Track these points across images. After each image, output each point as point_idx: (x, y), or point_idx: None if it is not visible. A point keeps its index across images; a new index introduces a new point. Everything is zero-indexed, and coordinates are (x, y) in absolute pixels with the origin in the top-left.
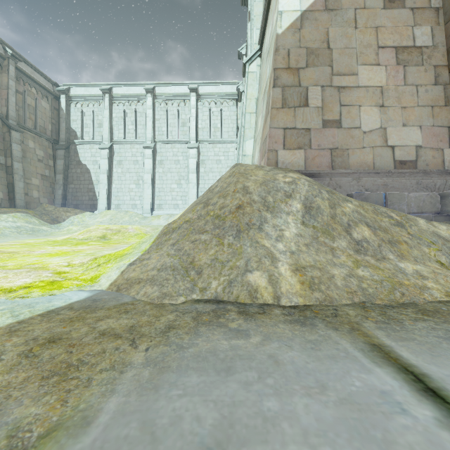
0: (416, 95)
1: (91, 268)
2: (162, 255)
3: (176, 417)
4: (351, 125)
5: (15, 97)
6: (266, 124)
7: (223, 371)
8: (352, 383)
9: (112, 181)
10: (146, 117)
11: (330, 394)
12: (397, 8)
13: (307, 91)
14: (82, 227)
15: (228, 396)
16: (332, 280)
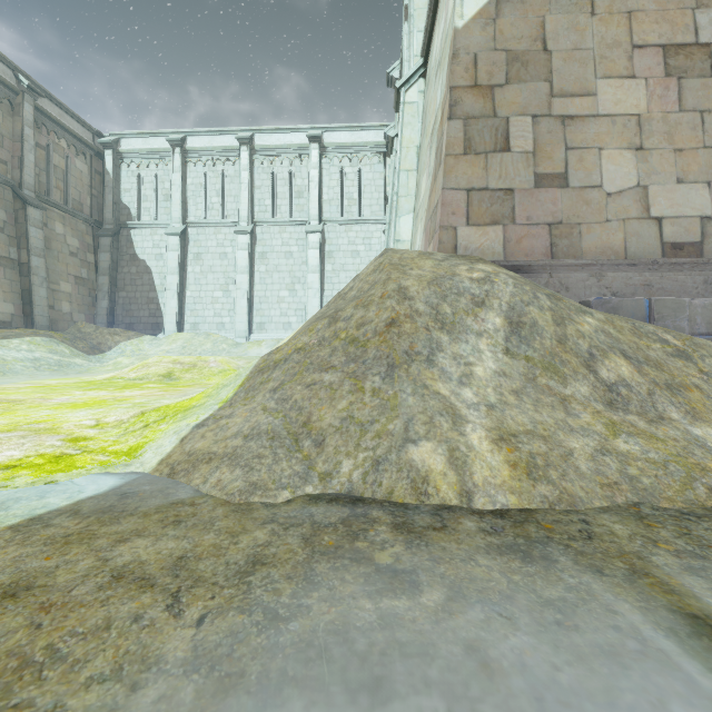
0: (701, 129)
1: (133, 432)
2: (253, 409)
3: None
4: (586, 182)
5: (33, 154)
6: (437, 184)
7: (365, 691)
8: None
9: (186, 287)
10: (240, 184)
11: None
12: None
13: (508, 124)
14: (137, 359)
15: None
16: (571, 460)
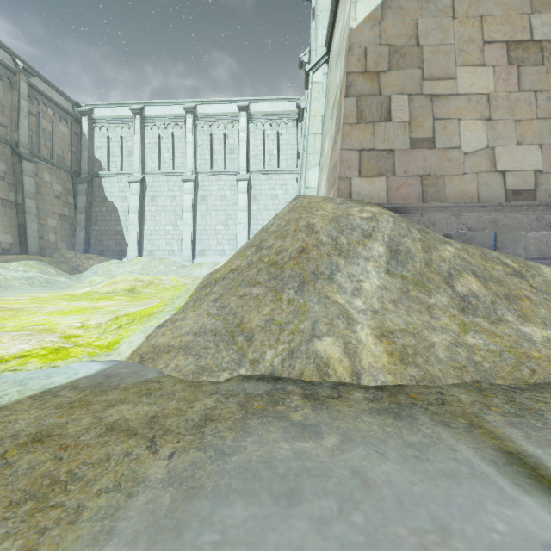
0: (535, 105)
1: (110, 331)
2: (200, 314)
3: None
4: (448, 144)
5: (27, 120)
6: (336, 146)
7: (284, 497)
8: (491, 526)
9: (145, 222)
10: (186, 143)
11: (458, 547)
12: None
13: (390, 101)
14: (107, 278)
15: (293, 548)
16: (432, 350)
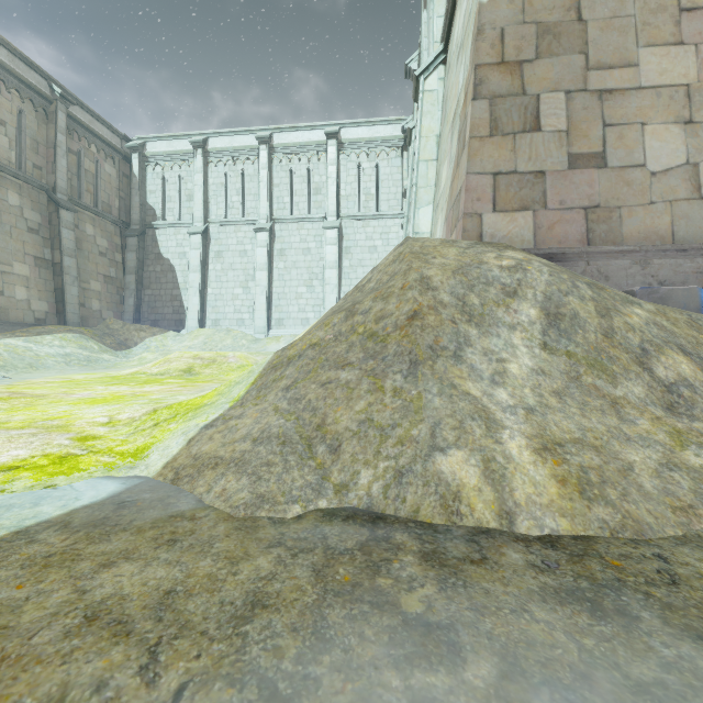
0: None
1: (142, 430)
2: (264, 409)
3: None
4: (627, 161)
5: (65, 159)
6: (460, 170)
7: None
8: None
9: (208, 284)
10: (259, 182)
11: None
12: None
13: (538, 102)
14: (161, 355)
15: None
16: (631, 476)
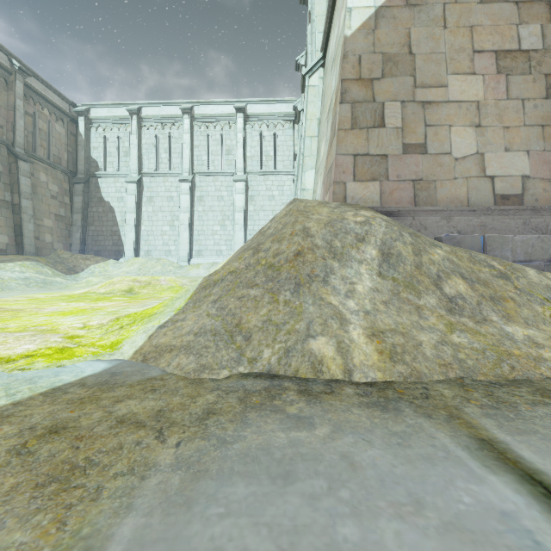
0: (522, 112)
1: (112, 331)
2: (200, 315)
3: (215, 550)
4: (440, 150)
5: (23, 120)
6: (332, 150)
7: (280, 478)
8: (459, 499)
9: (141, 222)
10: (183, 144)
11: (429, 516)
12: (498, 1)
13: (383, 107)
14: (104, 278)
15: (288, 518)
16: (420, 349)
